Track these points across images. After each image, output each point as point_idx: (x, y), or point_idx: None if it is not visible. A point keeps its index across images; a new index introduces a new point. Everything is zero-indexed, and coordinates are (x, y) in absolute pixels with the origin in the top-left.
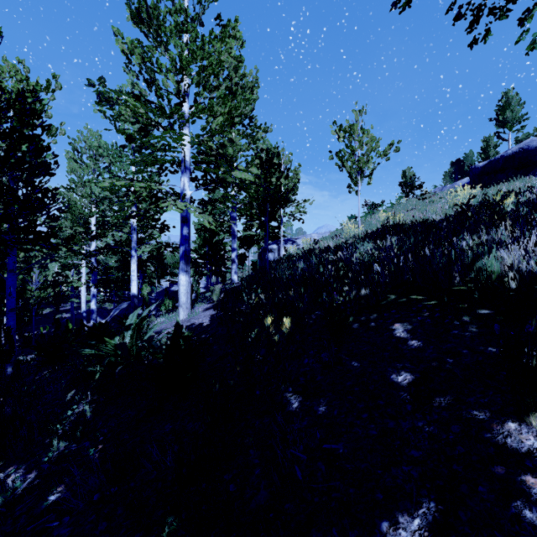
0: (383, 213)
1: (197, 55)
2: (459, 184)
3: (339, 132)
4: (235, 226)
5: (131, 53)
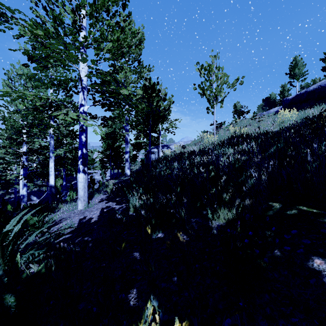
0: (225, 129)
1: None
2: (272, 111)
3: (201, 70)
4: (128, 135)
5: None
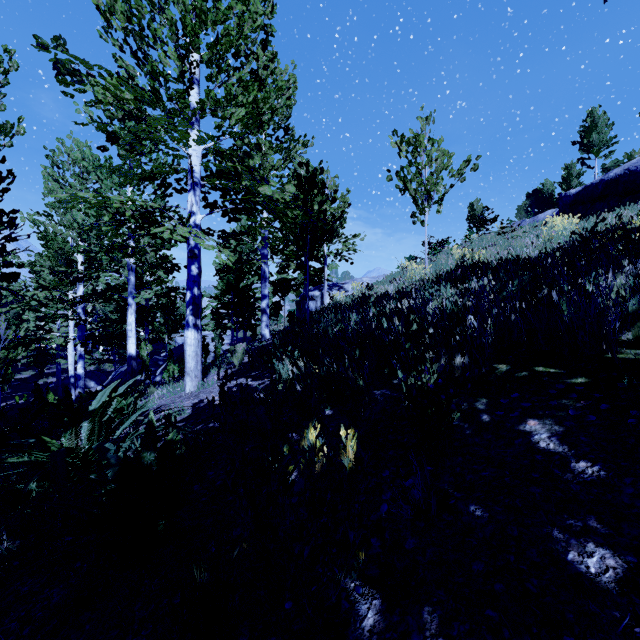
0: (450, 252)
1: (207, 17)
2: (542, 217)
3: (400, 145)
4: (266, 266)
5: (110, 10)
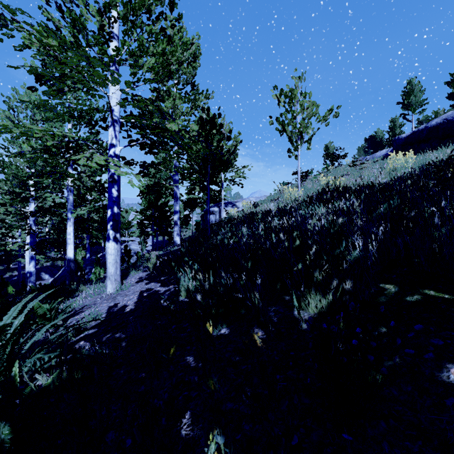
0: (314, 179)
1: None
2: (378, 154)
3: (280, 97)
4: (177, 189)
5: None
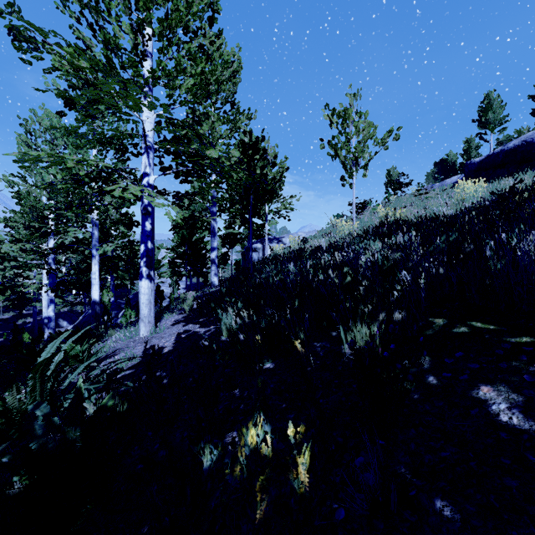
0: (372, 211)
1: None
2: (449, 182)
3: (332, 117)
4: (215, 222)
5: None
